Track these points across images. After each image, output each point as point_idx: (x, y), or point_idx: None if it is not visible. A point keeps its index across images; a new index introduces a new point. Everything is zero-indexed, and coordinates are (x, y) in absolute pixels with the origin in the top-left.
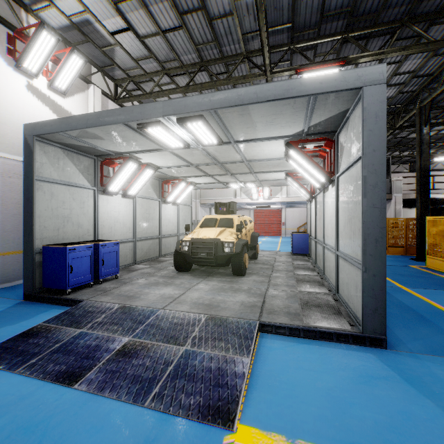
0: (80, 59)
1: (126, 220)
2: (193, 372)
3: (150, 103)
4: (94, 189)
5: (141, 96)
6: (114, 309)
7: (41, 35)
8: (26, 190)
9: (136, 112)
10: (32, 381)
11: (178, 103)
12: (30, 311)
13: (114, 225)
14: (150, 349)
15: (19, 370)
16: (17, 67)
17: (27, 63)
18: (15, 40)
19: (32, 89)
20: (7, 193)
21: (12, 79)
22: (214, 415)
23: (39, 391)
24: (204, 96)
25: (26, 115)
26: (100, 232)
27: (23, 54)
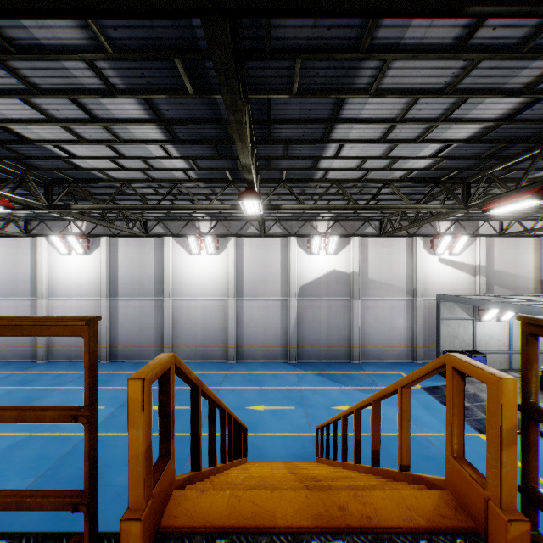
0: (466, 236)
1: (500, 337)
2: (482, 422)
3: (487, 301)
4: (472, 319)
5: (522, 232)
6: (470, 392)
7: (444, 238)
8: (437, 323)
9: (481, 303)
10: (435, 400)
11: (499, 304)
12: (437, 379)
13: (488, 341)
14: (473, 411)
15: (432, 396)
16: (434, 254)
17: (438, 251)
18: (433, 241)
19: (440, 260)
20: (429, 316)
21: (432, 260)
22: (478, 430)
23: (437, 403)
24: (511, 305)
25: (438, 275)
26: (477, 344)
27: (436, 249)
